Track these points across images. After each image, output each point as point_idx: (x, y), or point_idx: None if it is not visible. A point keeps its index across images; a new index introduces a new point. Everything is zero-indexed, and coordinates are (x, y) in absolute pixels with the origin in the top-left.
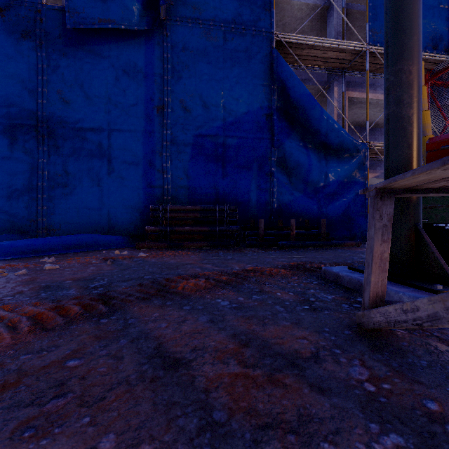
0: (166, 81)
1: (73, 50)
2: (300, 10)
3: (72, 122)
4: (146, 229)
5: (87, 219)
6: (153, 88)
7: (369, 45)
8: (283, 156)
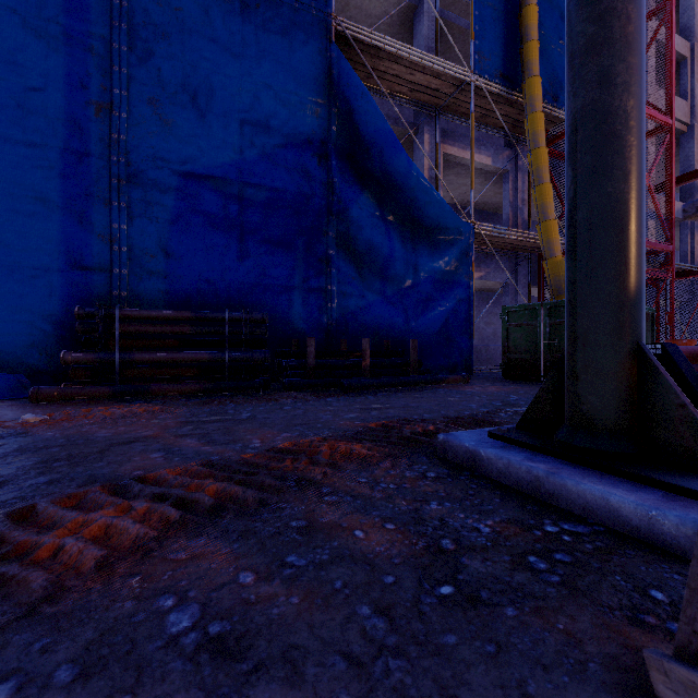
0: (118, 55)
1: None
2: (374, 1)
3: None
4: (63, 358)
5: None
6: (88, 63)
7: (474, 75)
8: (349, 230)
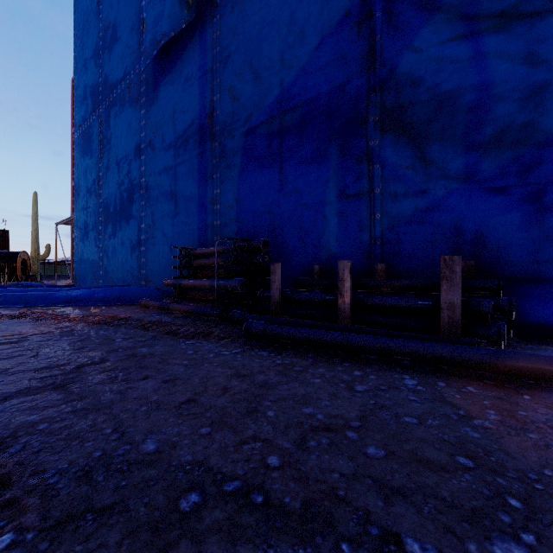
0: (217, 72)
1: (157, 93)
2: None
3: (156, 169)
4: (164, 283)
5: (163, 271)
6: (206, 91)
7: None
8: (401, 98)
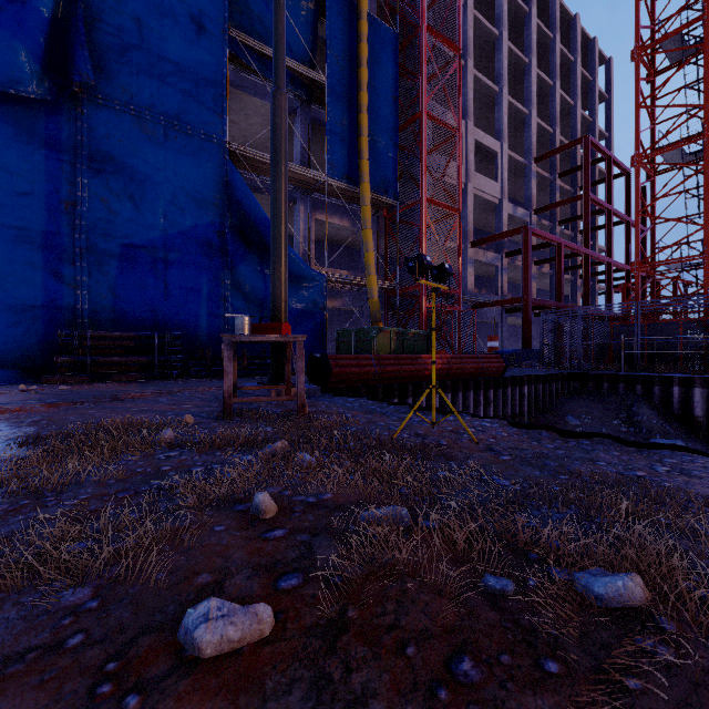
0: (81, 171)
1: None
2: (265, 109)
3: None
4: (56, 360)
5: None
6: (61, 177)
7: (328, 178)
8: (239, 279)
